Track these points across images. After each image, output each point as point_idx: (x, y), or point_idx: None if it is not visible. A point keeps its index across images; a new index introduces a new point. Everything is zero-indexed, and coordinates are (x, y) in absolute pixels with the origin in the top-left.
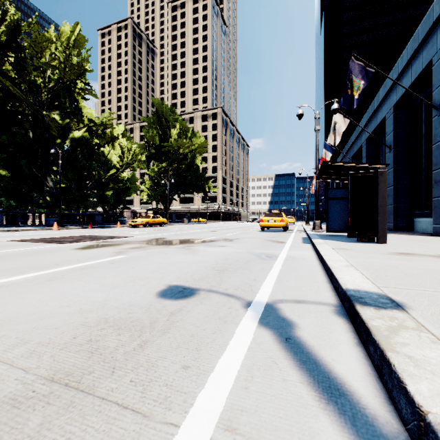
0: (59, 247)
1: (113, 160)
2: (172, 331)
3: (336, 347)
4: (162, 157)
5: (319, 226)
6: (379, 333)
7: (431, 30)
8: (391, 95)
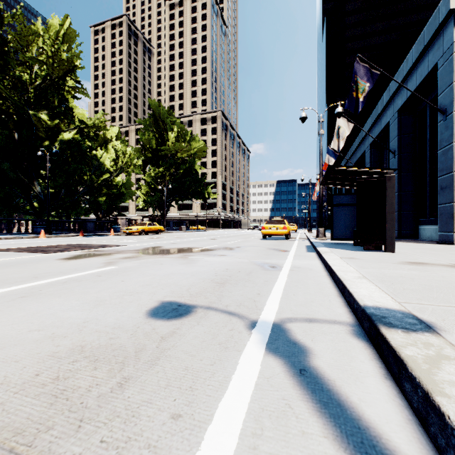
0: (42, 258)
1: (107, 164)
2: (162, 362)
3: (361, 381)
4: (159, 161)
5: (323, 234)
6: (417, 366)
7: (437, 32)
8: (395, 100)
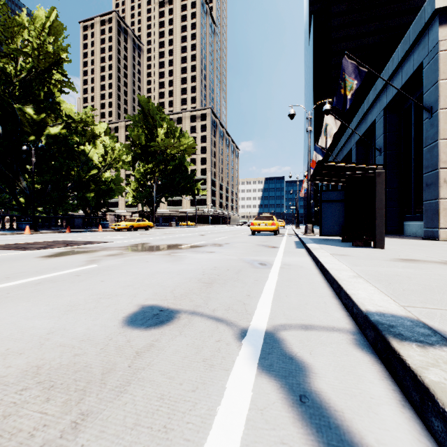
0: (21, 255)
1: (95, 159)
2: (133, 388)
3: (375, 412)
4: (148, 157)
5: (311, 230)
6: None
7: (422, 32)
8: (381, 98)
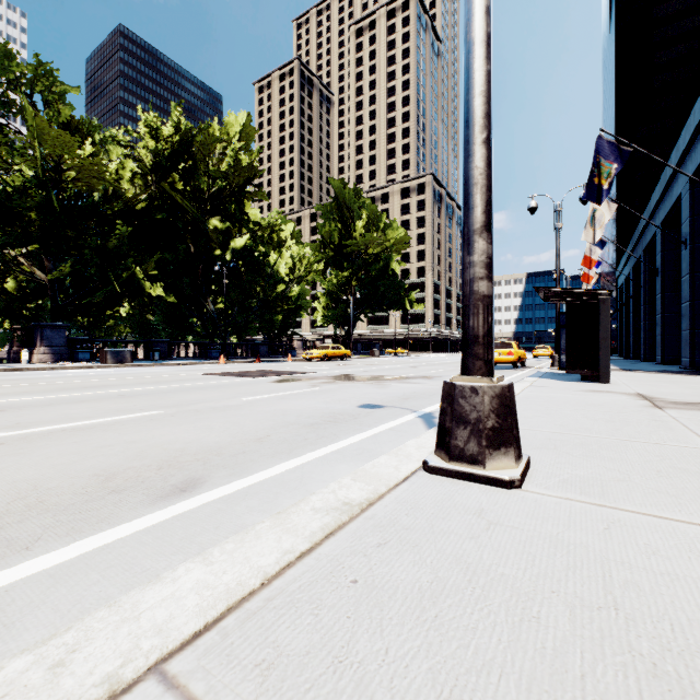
0: (255, 381)
1: (281, 272)
2: (369, 416)
3: None
4: (343, 261)
5: None
6: None
7: None
8: (686, 164)
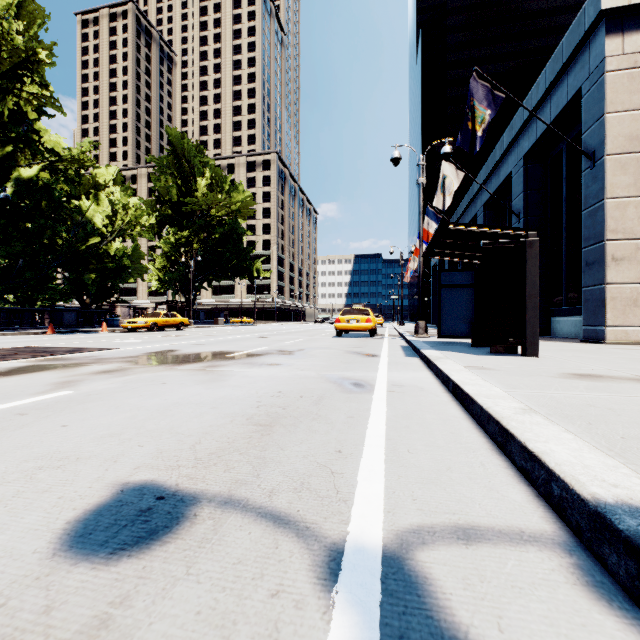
0: None
1: (97, 221)
2: None
3: None
4: (183, 221)
5: (424, 329)
6: None
7: (581, 44)
8: (520, 141)
